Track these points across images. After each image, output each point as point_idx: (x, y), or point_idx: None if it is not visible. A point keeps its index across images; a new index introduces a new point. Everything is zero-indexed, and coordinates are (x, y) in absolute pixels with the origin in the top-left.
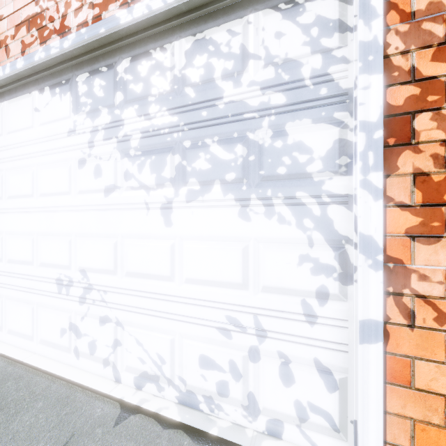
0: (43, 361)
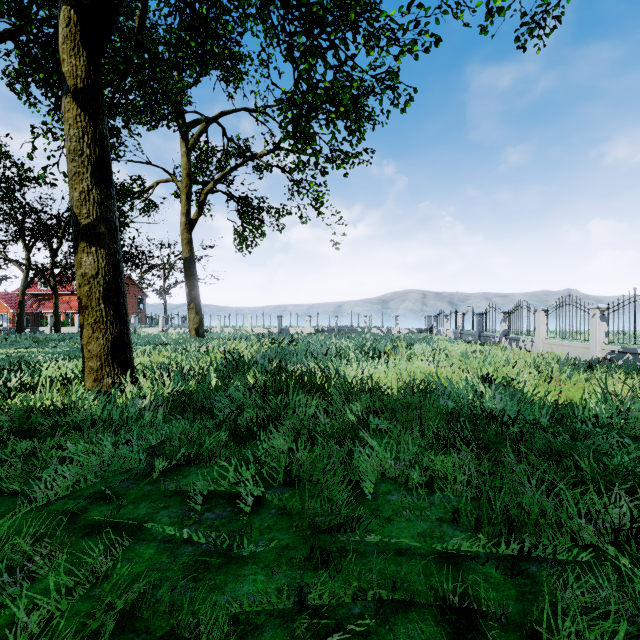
0: None
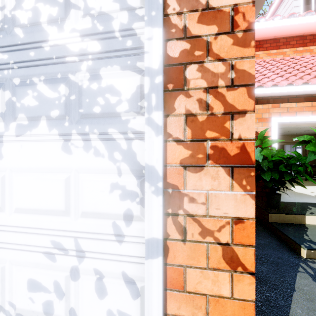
0: None
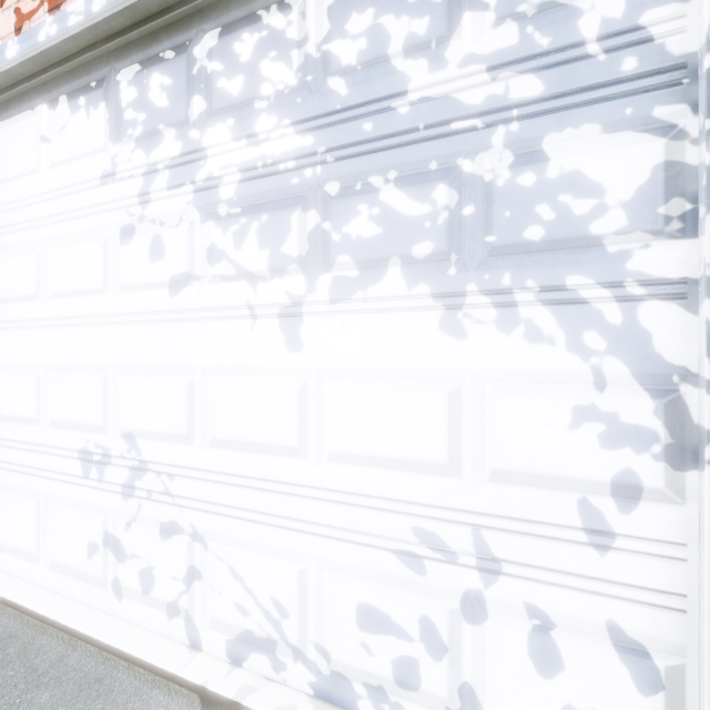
0: (56, 603)
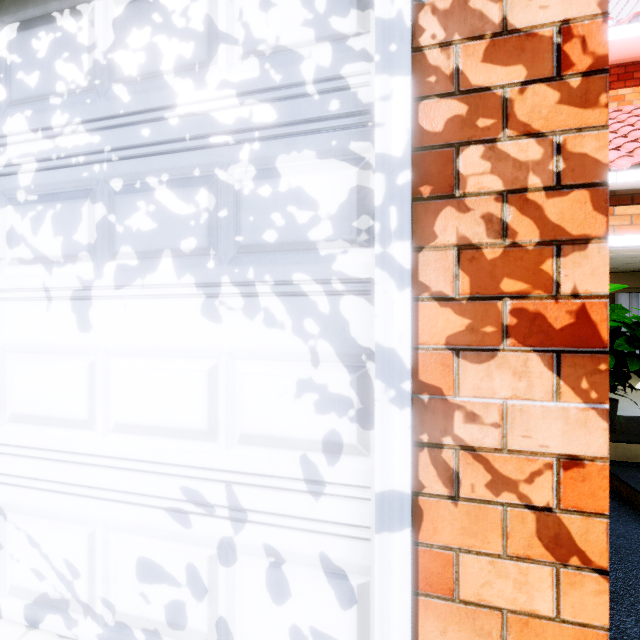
0: None
